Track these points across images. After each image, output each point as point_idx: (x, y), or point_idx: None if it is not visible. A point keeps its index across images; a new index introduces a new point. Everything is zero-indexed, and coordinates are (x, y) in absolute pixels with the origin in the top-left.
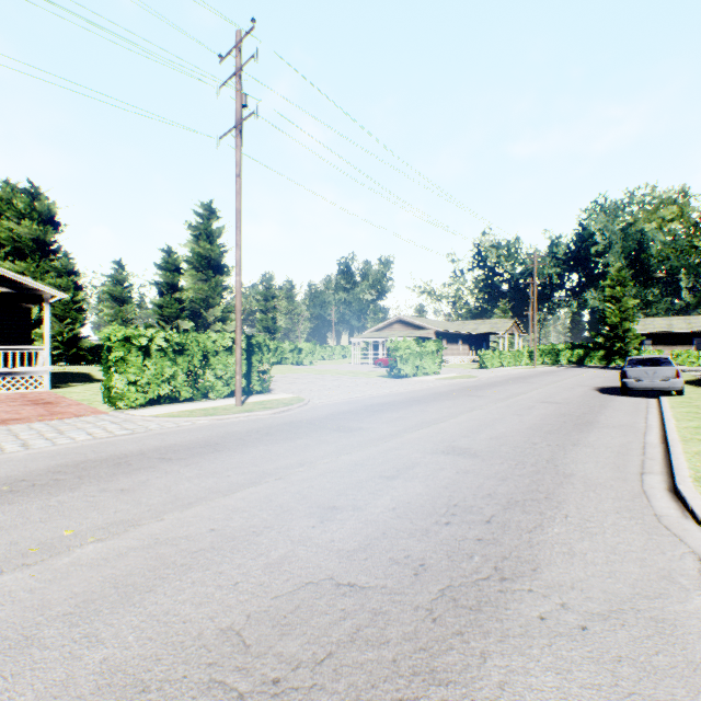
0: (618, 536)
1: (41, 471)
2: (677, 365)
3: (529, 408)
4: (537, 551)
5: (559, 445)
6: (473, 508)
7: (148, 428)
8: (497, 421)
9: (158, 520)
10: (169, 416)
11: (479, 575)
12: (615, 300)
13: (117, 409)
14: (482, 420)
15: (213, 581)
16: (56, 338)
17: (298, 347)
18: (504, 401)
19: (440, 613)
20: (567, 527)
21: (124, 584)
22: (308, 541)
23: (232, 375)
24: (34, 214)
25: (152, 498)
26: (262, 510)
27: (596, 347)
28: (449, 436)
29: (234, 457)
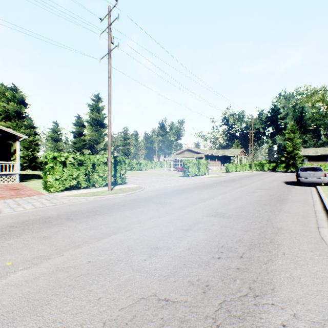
0: (315, 266)
1: (3, 226)
2: (324, 170)
3: (253, 191)
4: (272, 276)
5: (271, 211)
6: (232, 248)
7: (63, 202)
8: (238, 198)
9: (60, 256)
10: (74, 196)
11: (241, 293)
12: (290, 140)
13: (50, 192)
14: (230, 198)
15: (85, 296)
16: (25, 158)
17: (139, 162)
18: (240, 188)
19: (221, 322)
20: (286, 260)
21: (33, 299)
22: (142, 269)
23: (107, 175)
24: (15, 99)
25: (59, 242)
26: (117, 250)
27: (281, 162)
28: (215, 206)
29: (105, 218)
